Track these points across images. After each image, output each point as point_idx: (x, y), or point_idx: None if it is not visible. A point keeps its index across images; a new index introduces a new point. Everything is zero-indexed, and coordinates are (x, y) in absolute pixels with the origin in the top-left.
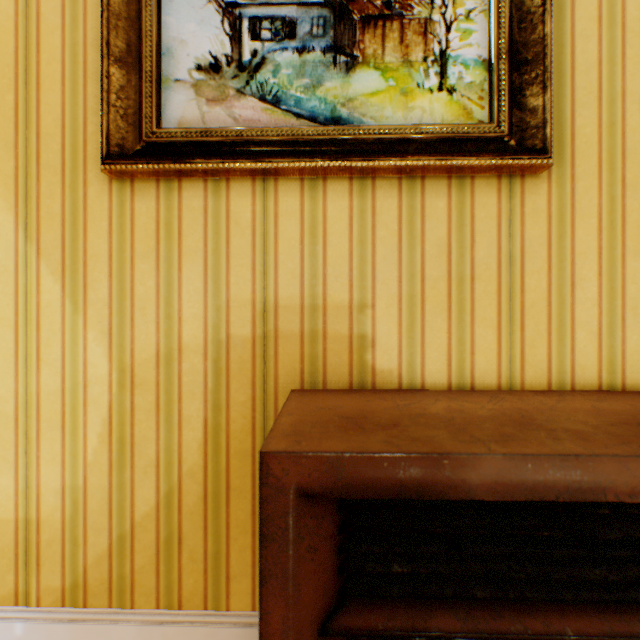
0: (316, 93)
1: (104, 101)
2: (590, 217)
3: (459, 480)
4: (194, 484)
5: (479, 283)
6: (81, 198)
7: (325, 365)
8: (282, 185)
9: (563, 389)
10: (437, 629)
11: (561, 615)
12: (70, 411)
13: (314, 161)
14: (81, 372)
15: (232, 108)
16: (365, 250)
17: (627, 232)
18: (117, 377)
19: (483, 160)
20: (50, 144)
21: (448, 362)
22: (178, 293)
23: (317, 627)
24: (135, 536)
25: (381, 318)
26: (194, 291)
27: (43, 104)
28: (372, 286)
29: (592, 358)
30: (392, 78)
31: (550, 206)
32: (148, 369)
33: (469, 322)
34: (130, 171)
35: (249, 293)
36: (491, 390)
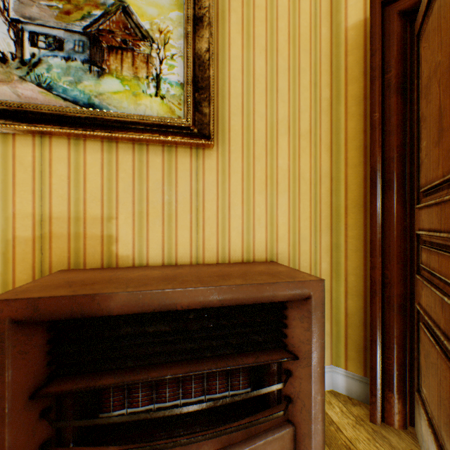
0: (78, 87)
1: None
2: (238, 173)
3: (105, 306)
4: None
5: (180, 206)
6: None
7: (85, 254)
8: (55, 141)
9: (225, 262)
10: (101, 384)
11: (170, 368)
12: None
13: (73, 129)
14: None
15: (17, 88)
16: (112, 184)
17: (256, 181)
18: None
19: (177, 139)
20: None
21: (163, 250)
22: None
23: (29, 395)
24: None
25: (122, 225)
26: None
27: None
28: (117, 206)
29: (239, 246)
30: (128, 85)
31: (218, 166)
32: None
33: (175, 227)
34: None
35: (31, 209)
36: (186, 264)
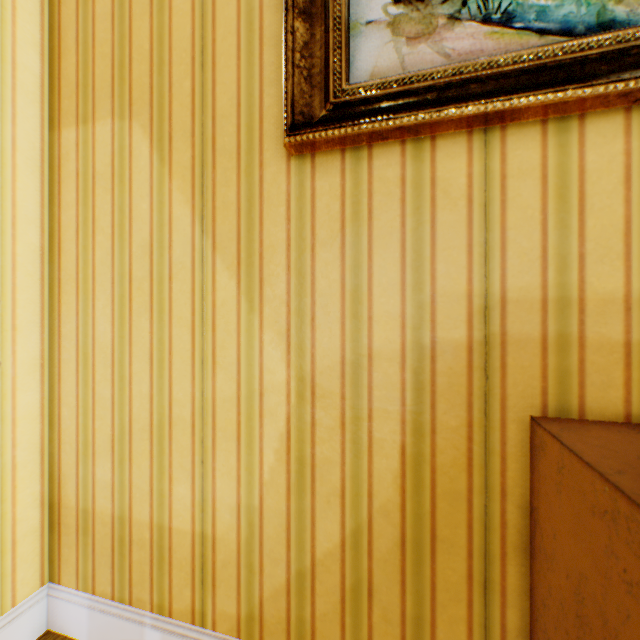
0: None
1: (288, 62)
2: None
3: None
4: (387, 525)
5: None
6: (256, 182)
7: (581, 384)
8: (512, 134)
9: None
10: None
11: None
12: (245, 421)
13: (581, 87)
14: (256, 378)
15: (441, 42)
16: None
17: None
18: (295, 386)
19: None
20: (225, 127)
21: None
22: (367, 286)
23: None
24: (315, 575)
25: None
26: (387, 283)
27: (218, 84)
28: None
29: None
30: None
31: None
32: (330, 378)
33: None
34: (316, 141)
35: (462, 284)
36: None
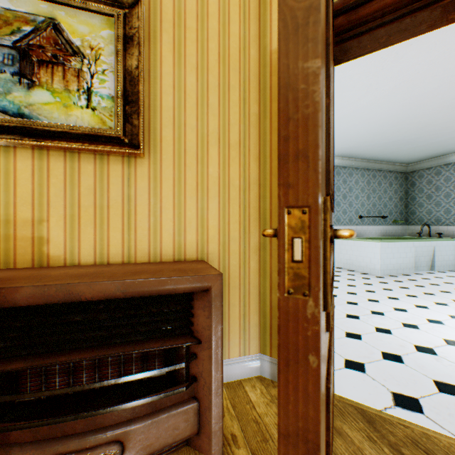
0: (8, 97)
1: None
2: (170, 179)
3: (11, 298)
4: None
5: (113, 209)
6: None
7: (16, 254)
8: None
9: (157, 261)
10: (10, 368)
11: (80, 353)
12: None
13: (0, 138)
14: None
15: None
16: (43, 189)
17: (187, 188)
18: None
19: (106, 148)
20: None
21: (95, 250)
22: None
23: None
24: None
25: (54, 227)
26: None
27: None
28: (48, 209)
29: (171, 246)
30: (59, 97)
31: (150, 173)
32: None
33: (107, 229)
34: None
35: None
36: (117, 264)
